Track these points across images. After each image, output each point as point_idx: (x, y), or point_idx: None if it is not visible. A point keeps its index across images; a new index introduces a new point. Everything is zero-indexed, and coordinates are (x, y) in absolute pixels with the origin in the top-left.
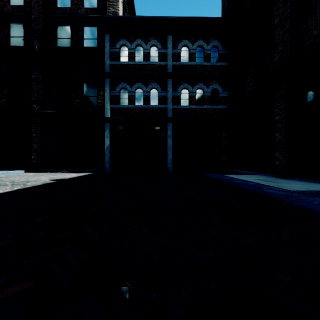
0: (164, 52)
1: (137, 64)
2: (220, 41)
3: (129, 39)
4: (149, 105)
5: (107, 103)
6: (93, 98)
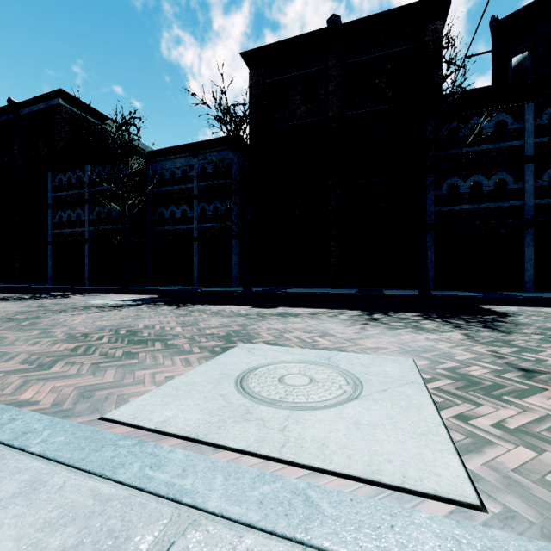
0: None
1: None
2: None
3: None
4: None
5: None
6: None
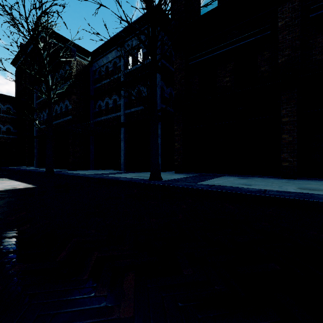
0: None
1: None
2: (12, 106)
3: None
4: None
5: None
6: None
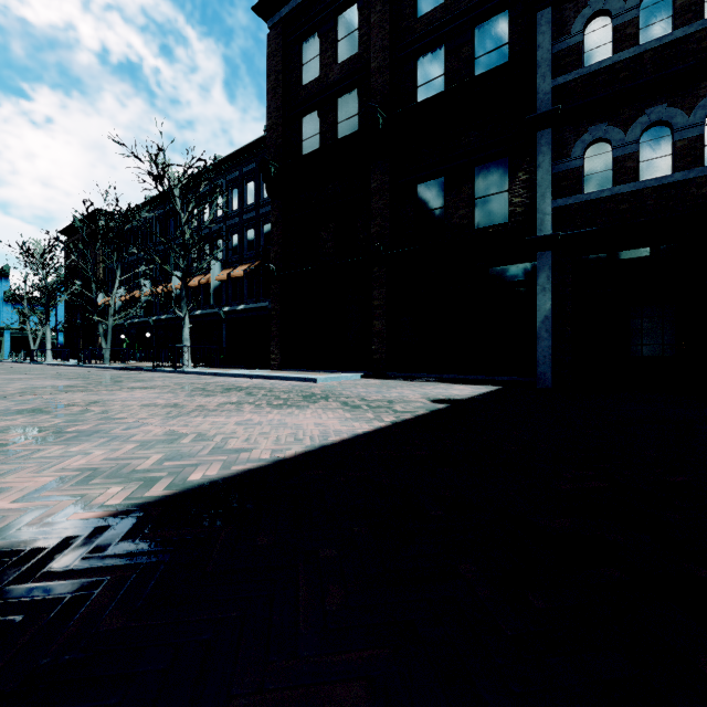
0: None
1: (648, 51)
2: None
3: None
4: (701, 168)
5: (543, 197)
6: (497, 197)
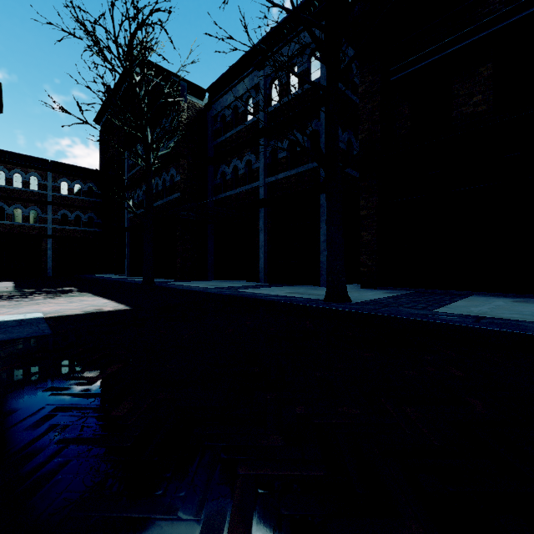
0: (45, 184)
1: (16, 189)
2: (96, 184)
3: (7, 167)
4: (29, 223)
5: None
6: None
